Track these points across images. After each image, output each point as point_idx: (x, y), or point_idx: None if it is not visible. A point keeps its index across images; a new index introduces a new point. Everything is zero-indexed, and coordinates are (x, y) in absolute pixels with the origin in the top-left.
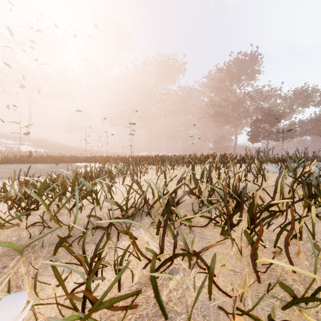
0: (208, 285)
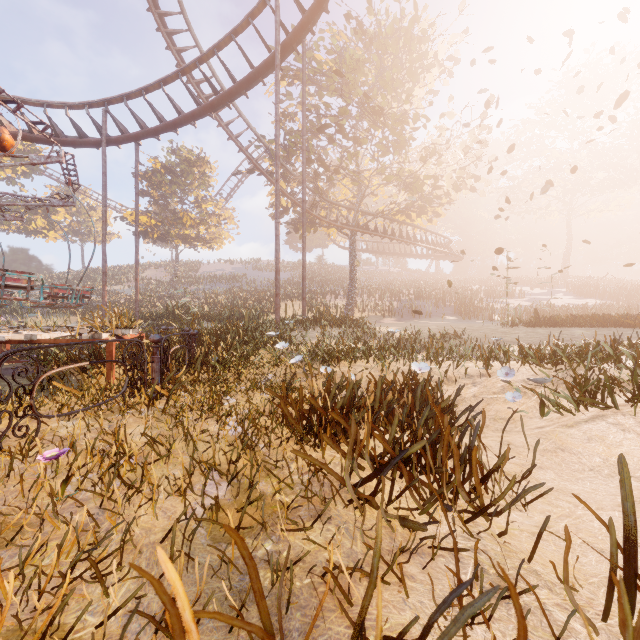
0: None
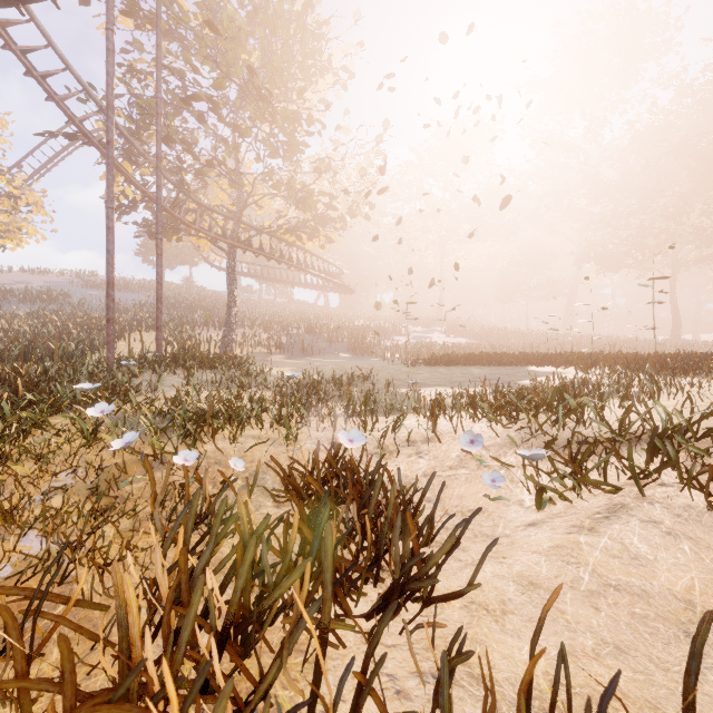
0: (687, 483)
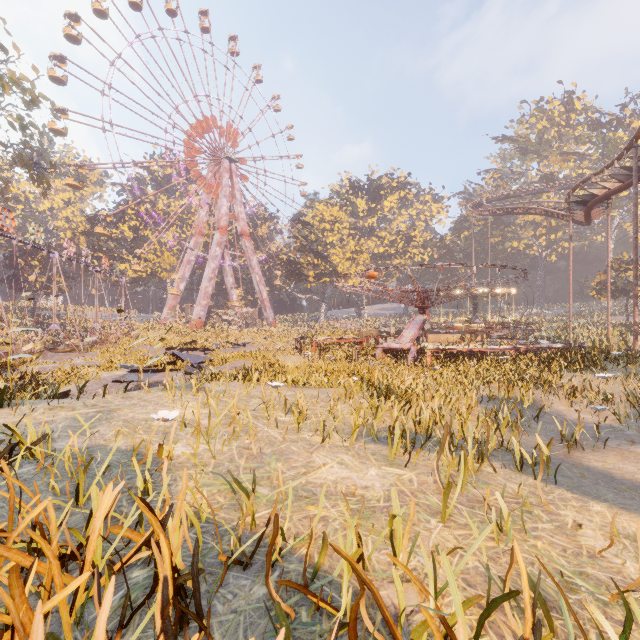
0: None
